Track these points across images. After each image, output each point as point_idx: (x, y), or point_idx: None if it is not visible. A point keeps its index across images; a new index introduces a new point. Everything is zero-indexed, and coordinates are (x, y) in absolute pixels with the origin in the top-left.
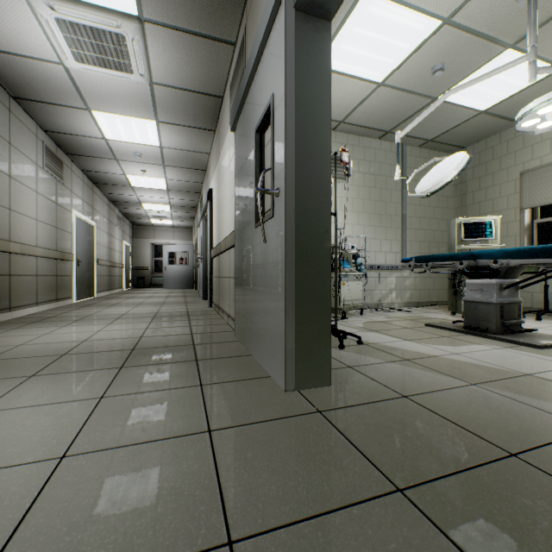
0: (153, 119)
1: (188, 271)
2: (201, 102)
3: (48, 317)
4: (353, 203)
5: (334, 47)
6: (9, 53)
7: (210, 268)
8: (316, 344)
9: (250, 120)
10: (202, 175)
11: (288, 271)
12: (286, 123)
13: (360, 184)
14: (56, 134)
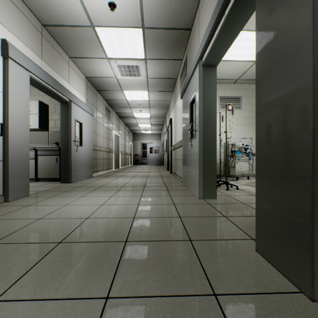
0: (146, 90)
1: (159, 156)
2: (167, 81)
3: (108, 175)
4: (245, 120)
5: (228, 52)
6: (99, 77)
7: (171, 155)
8: (211, 183)
9: (188, 98)
10: (166, 110)
11: (200, 157)
12: (199, 107)
13: (250, 109)
14: (109, 101)
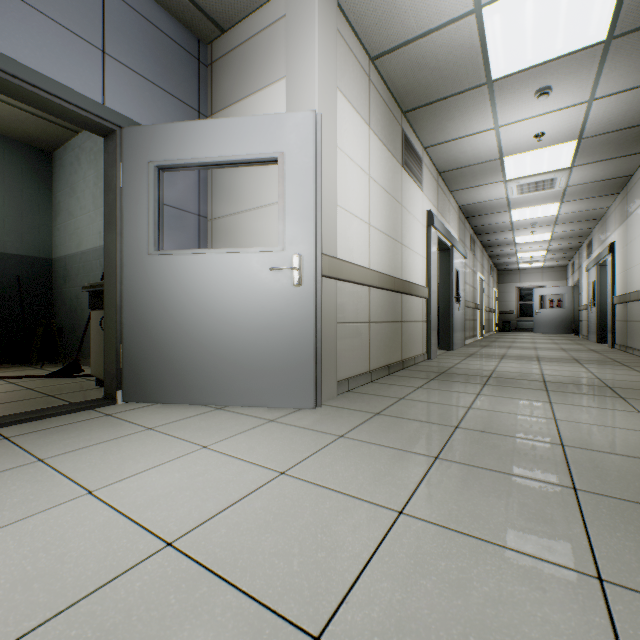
0: (557, 202)
1: (564, 315)
2: (608, 183)
3: (485, 345)
4: None
5: None
6: (479, 202)
7: (611, 313)
8: None
9: None
10: (594, 223)
11: None
12: None
13: None
14: (477, 227)
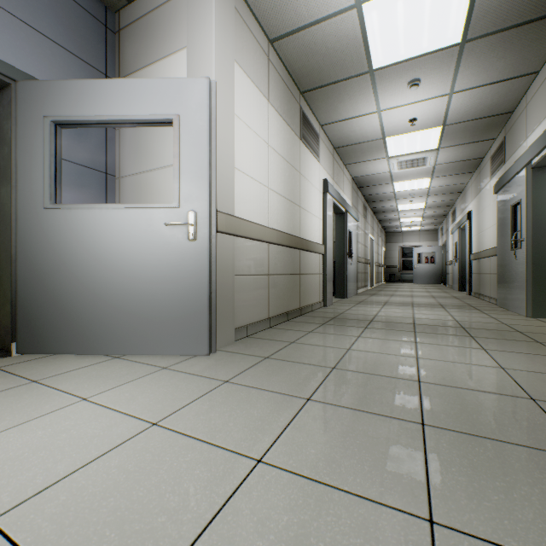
0: (428, 177)
1: (435, 268)
2: (466, 163)
3: (373, 294)
4: None
5: None
6: (368, 175)
7: (469, 267)
8: (544, 301)
9: (507, 197)
10: (457, 195)
11: (527, 271)
12: (526, 214)
13: None
14: (367, 196)
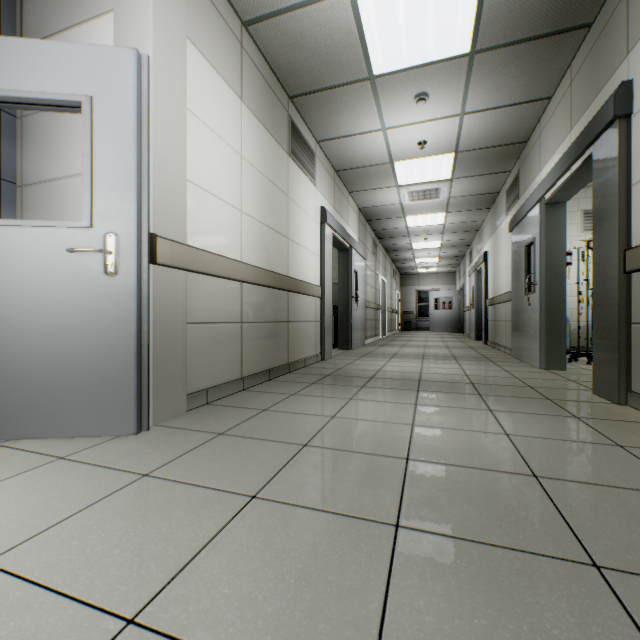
0: (443, 212)
1: (453, 315)
2: (481, 198)
3: (384, 344)
4: None
5: None
6: (377, 206)
7: (485, 314)
8: (557, 351)
9: (521, 236)
10: (473, 234)
11: (540, 318)
12: (539, 255)
13: None
14: (378, 231)
